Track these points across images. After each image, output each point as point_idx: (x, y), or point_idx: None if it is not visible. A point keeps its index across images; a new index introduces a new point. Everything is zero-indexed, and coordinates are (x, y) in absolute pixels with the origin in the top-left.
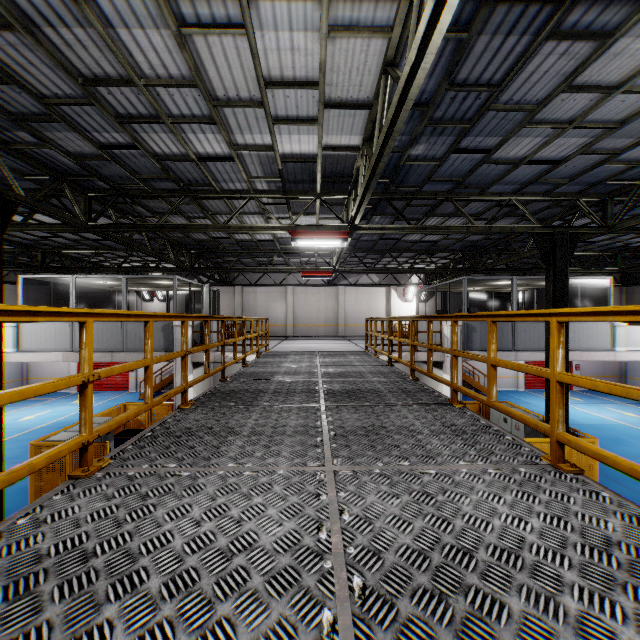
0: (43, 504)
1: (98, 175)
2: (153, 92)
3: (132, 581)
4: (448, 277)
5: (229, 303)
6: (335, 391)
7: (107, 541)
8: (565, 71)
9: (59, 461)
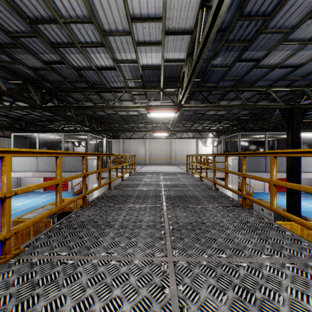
0: None
1: (46, 80)
2: (69, 27)
3: None
4: (228, 133)
5: (117, 147)
6: (171, 196)
7: None
8: None
9: (26, 229)
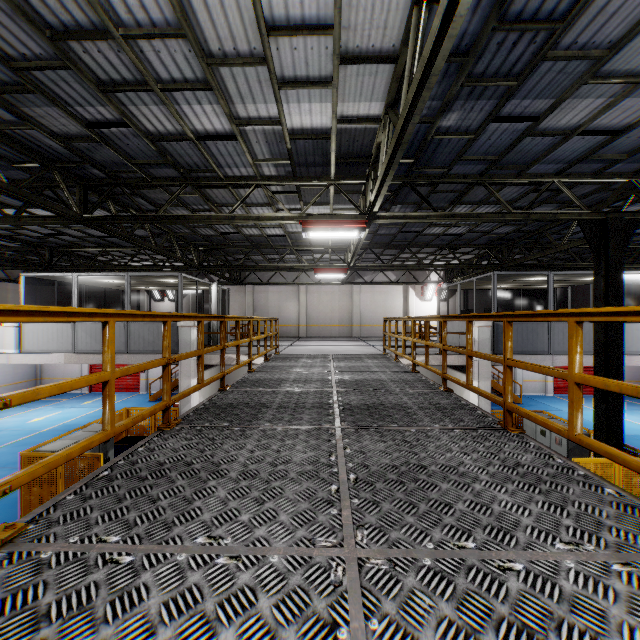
0: None
1: (90, 161)
2: (135, 48)
3: None
4: (471, 274)
5: (240, 303)
6: (353, 406)
7: None
8: None
9: (50, 474)
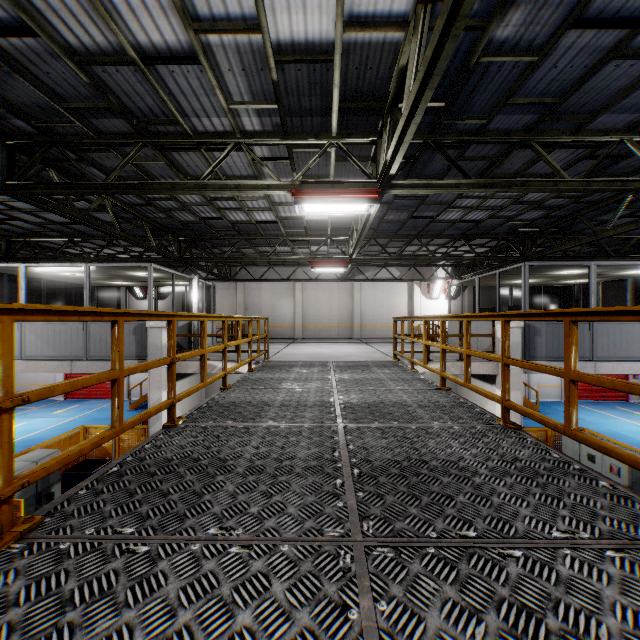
0: None
1: (6, 104)
2: None
3: None
4: (485, 269)
5: (230, 301)
6: (375, 468)
7: None
8: None
9: None
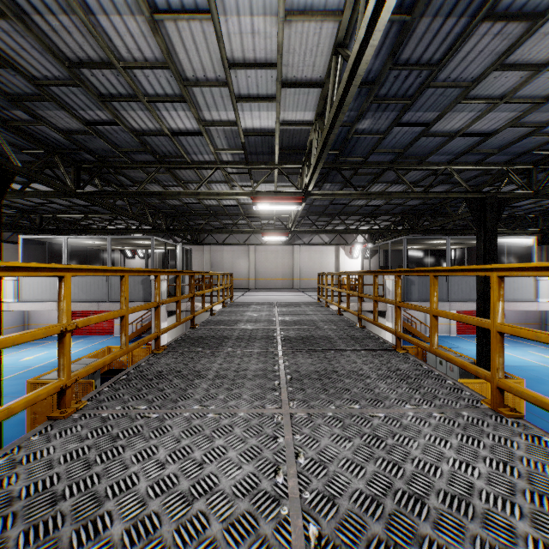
0: (21, 445)
1: (85, 149)
2: (130, 74)
3: (96, 526)
4: (389, 237)
5: (200, 260)
6: (291, 337)
7: (76, 483)
8: (498, 50)
9: (51, 397)
